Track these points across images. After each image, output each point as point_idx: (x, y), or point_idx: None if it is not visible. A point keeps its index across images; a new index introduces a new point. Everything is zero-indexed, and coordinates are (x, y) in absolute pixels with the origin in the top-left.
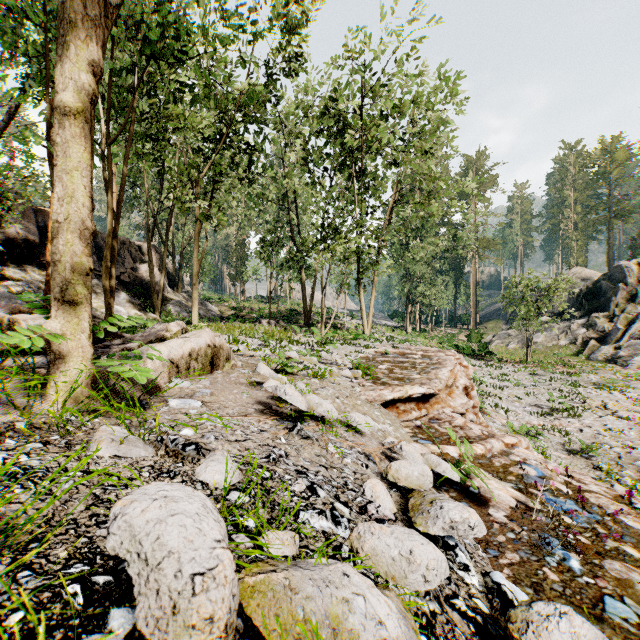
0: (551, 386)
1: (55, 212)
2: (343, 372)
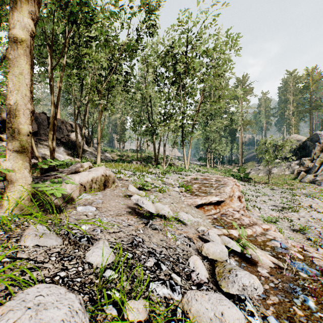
0: (282, 195)
1: (9, 99)
2: (175, 189)
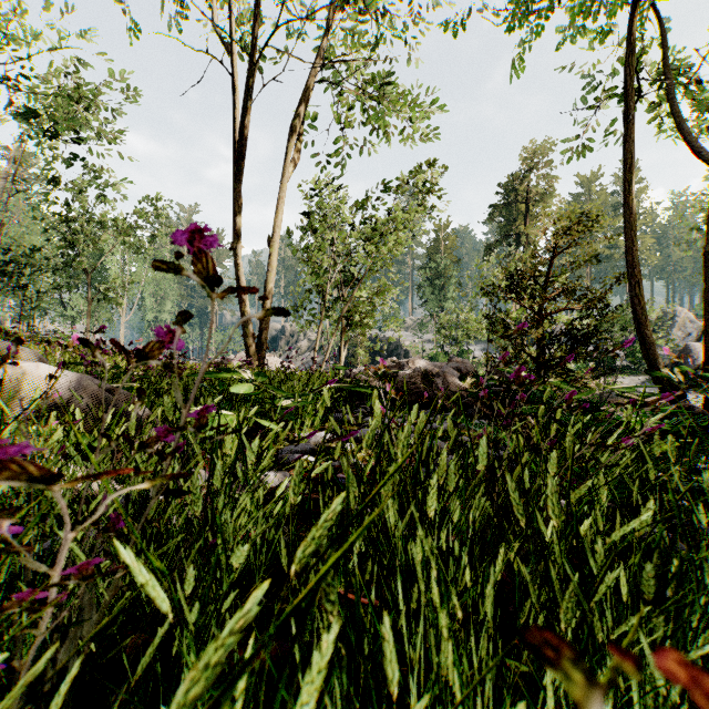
0: None
1: None
2: None
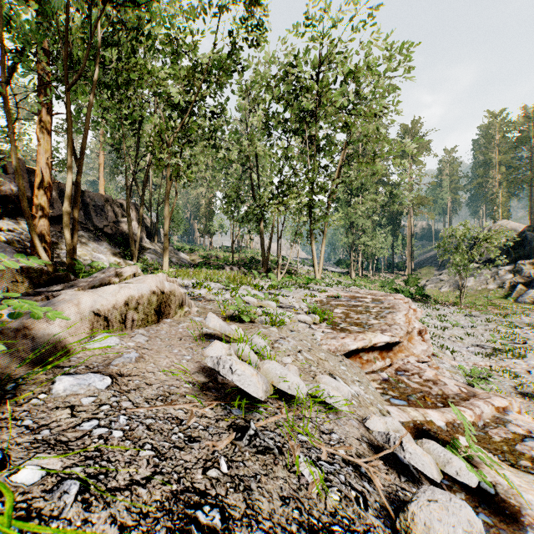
0: (488, 327)
1: None
2: (301, 317)
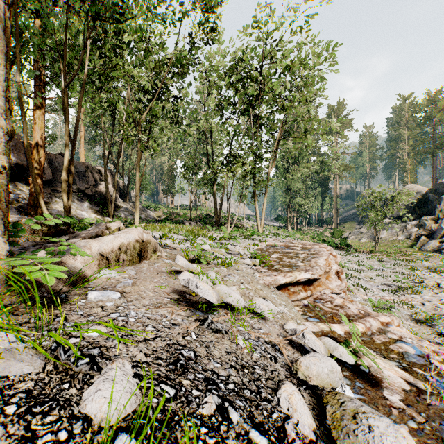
0: (395, 270)
1: None
2: (245, 261)
